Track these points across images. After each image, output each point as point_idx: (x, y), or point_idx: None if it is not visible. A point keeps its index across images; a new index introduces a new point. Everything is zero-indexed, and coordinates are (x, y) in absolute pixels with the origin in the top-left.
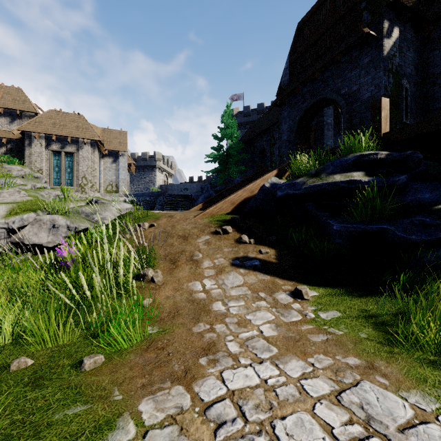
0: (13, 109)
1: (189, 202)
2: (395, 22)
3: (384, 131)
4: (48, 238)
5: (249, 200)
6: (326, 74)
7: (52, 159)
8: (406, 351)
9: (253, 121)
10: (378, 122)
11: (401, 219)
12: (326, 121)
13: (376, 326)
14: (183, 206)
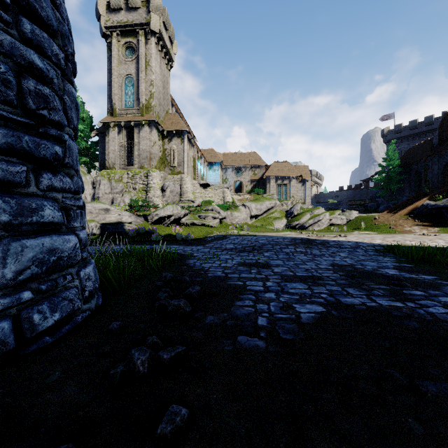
0: (257, 164)
1: (363, 208)
2: None
3: None
4: (341, 222)
5: (415, 209)
6: None
7: (277, 188)
8: None
9: (404, 136)
10: None
11: None
12: None
13: None
14: (361, 211)
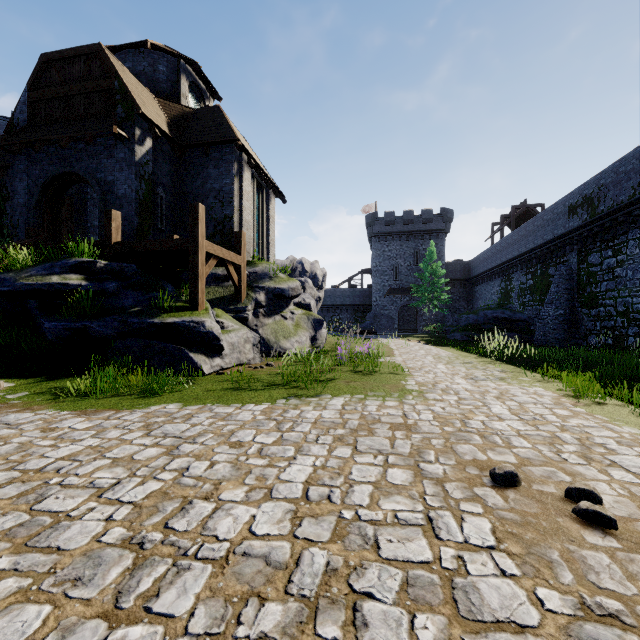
0: None
1: None
2: (148, 132)
3: (115, 240)
4: None
5: None
6: (80, 145)
7: None
8: (63, 399)
9: None
10: (110, 230)
11: (103, 318)
12: (91, 195)
13: (56, 394)
14: None
